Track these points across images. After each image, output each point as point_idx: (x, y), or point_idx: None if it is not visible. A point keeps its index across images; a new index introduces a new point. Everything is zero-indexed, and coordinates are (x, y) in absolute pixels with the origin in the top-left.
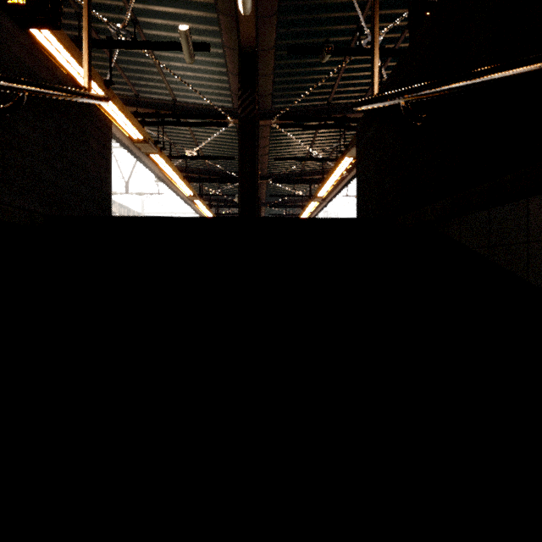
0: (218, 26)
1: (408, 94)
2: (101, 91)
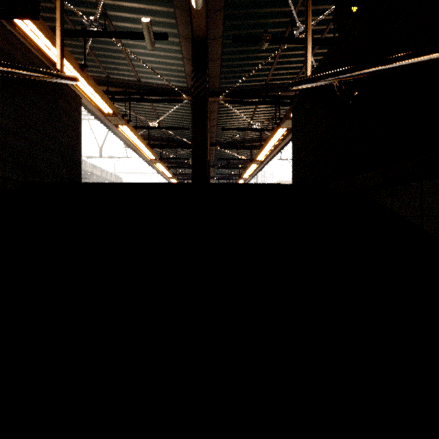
0: (174, 19)
1: (342, 75)
2: (77, 73)
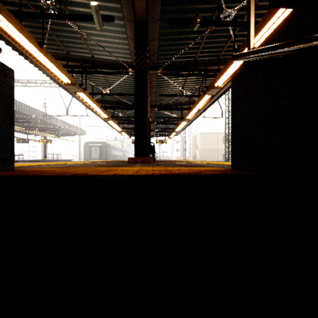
0: (119, 4)
1: None
2: (36, 49)
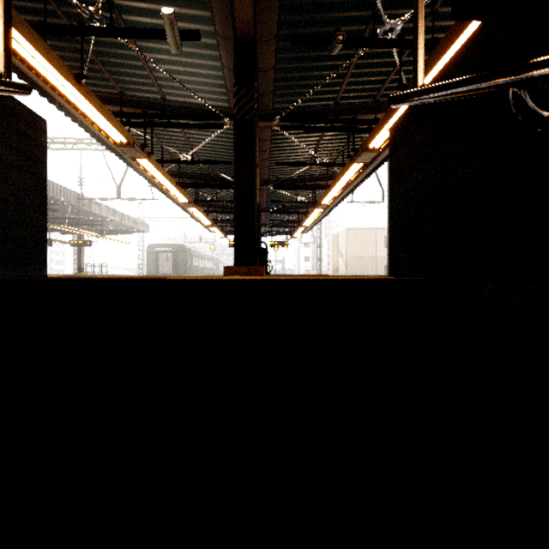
0: (209, 11)
1: (543, 70)
2: (71, 87)
